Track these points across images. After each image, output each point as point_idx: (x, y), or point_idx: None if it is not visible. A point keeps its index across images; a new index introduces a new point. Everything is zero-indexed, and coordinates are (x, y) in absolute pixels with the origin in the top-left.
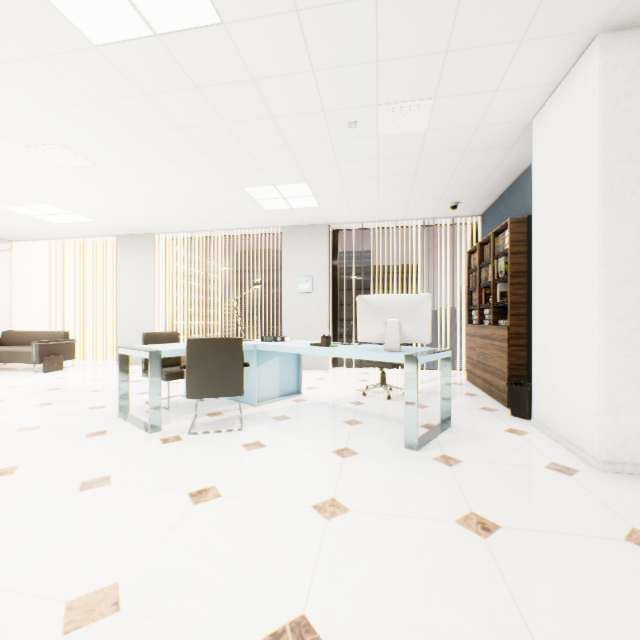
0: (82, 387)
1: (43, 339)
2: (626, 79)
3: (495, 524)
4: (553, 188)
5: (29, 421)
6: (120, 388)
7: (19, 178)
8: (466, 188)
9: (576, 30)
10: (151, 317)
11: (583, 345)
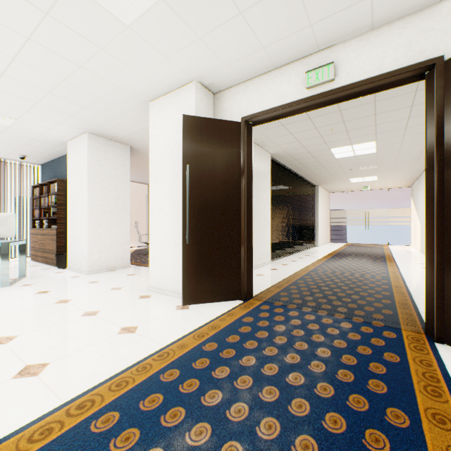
0: None
1: None
2: (96, 150)
3: (50, 291)
4: (75, 175)
5: None
6: None
7: None
8: (32, 152)
9: (80, 129)
10: None
11: (84, 234)
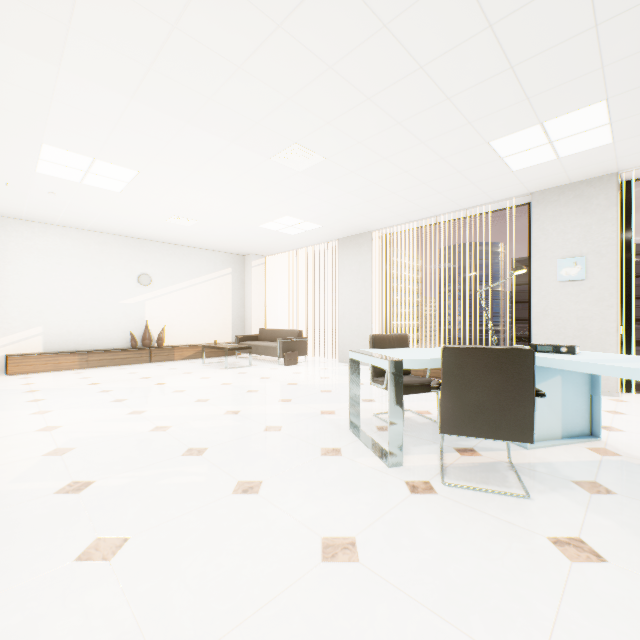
0: (313, 385)
1: (284, 336)
2: None
3: None
4: None
5: (273, 419)
6: (350, 397)
7: (268, 194)
8: None
9: None
10: (368, 317)
11: None
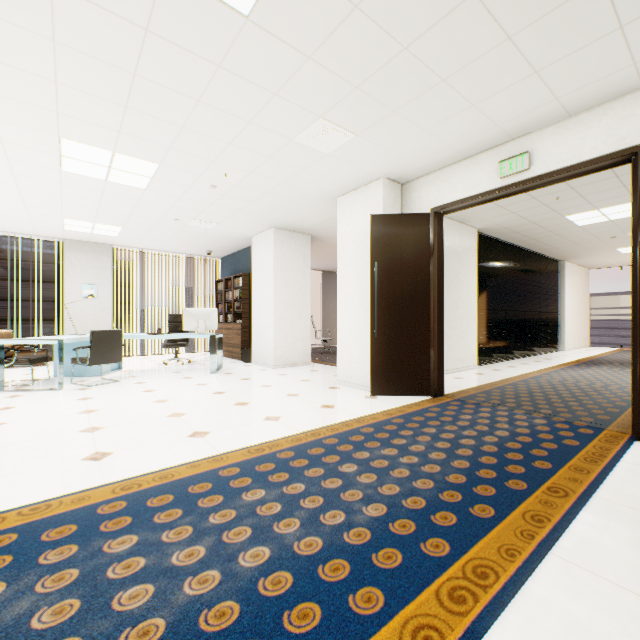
0: None
1: None
2: (280, 244)
3: (250, 378)
4: (260, 270)
5: None
6: None
7: None
8: (219, 247)
9: (268, 225)
10: None
11: (269, 329)
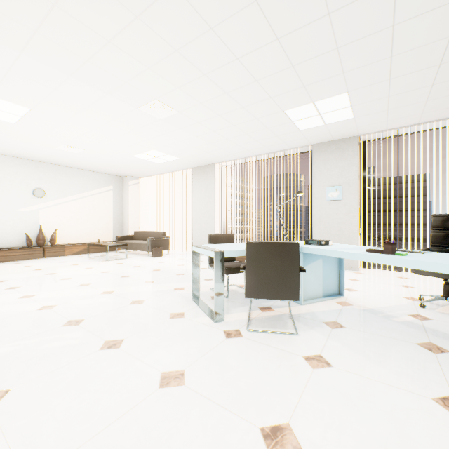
0: (171, 270)
1: (153, 236)
2: None
3: None
4: None
5: (138, 295)
6: (193, 278)
7: (138, 133)
8: None
9: None
10: (212, 222)
11: None
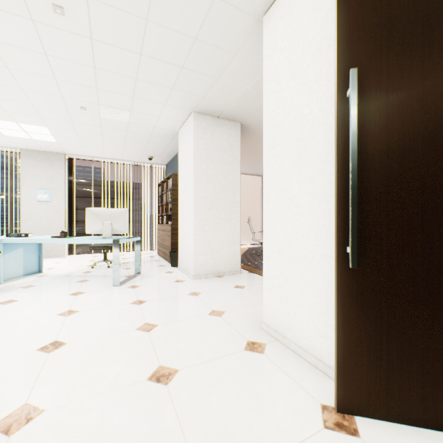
0: None
1: None
2: (201, 132)
3: (146, 301)
4: (183, 165)
5: None
6: None
7: None
8: (155, 151)
9: (185, 108)
10: None
11: (190, 231)
